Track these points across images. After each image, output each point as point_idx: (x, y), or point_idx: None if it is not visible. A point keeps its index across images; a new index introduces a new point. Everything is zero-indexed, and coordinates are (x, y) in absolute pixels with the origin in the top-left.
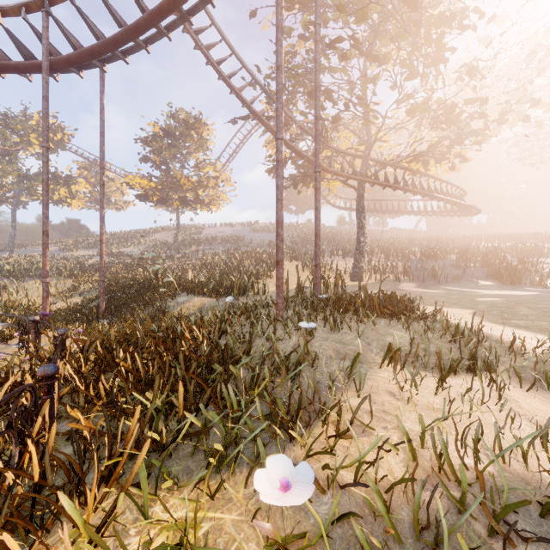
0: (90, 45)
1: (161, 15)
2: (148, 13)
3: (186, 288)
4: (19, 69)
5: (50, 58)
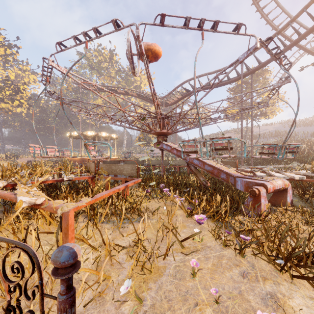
0: (255, 67)
1: (294, 44)
2: (287, 46)
3: (300, 159)
4: (225, 84)
5: (237, 77)
